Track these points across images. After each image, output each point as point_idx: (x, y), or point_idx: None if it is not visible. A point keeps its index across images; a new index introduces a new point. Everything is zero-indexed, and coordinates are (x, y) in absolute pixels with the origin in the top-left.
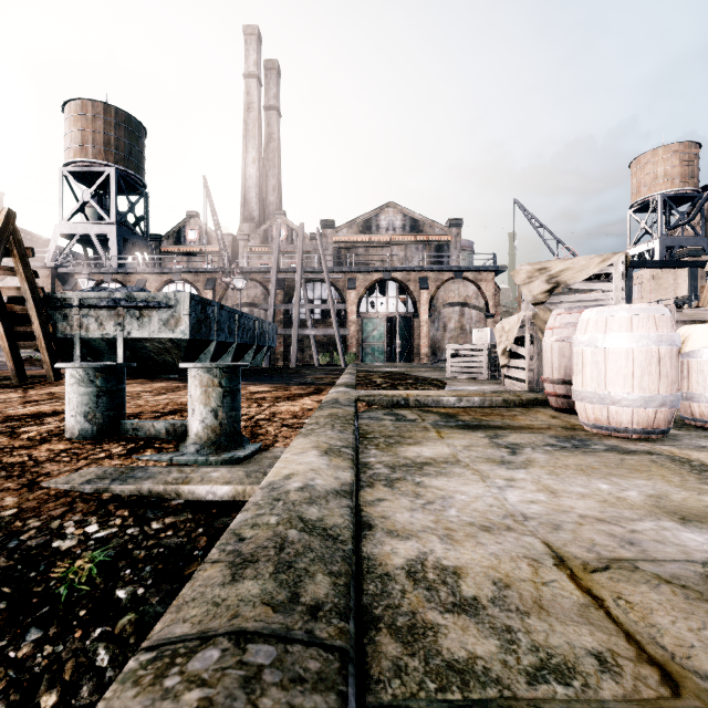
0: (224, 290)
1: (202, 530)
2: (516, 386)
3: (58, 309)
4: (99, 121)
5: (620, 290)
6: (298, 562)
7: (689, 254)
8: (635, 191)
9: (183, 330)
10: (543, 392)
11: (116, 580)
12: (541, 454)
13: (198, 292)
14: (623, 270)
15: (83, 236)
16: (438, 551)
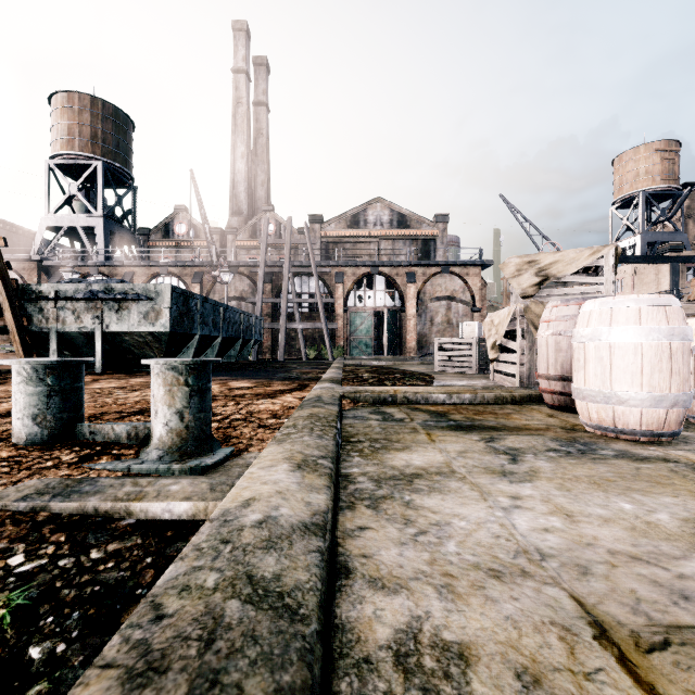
0: (211, 283)
1: (151, 560)
2: (506, 381)
3: (33, 301)
4: (85, 113)
5: (610, 283)
6: (229, 670)
7: (671, 250)
8: (617, 188)
9: (163, 323)
10: (536, 387)
11: (32, 632)
12: (545, 461)
13: (186, 286)
14: (613, 263)
15: (70, 229)
16: (436, 614)
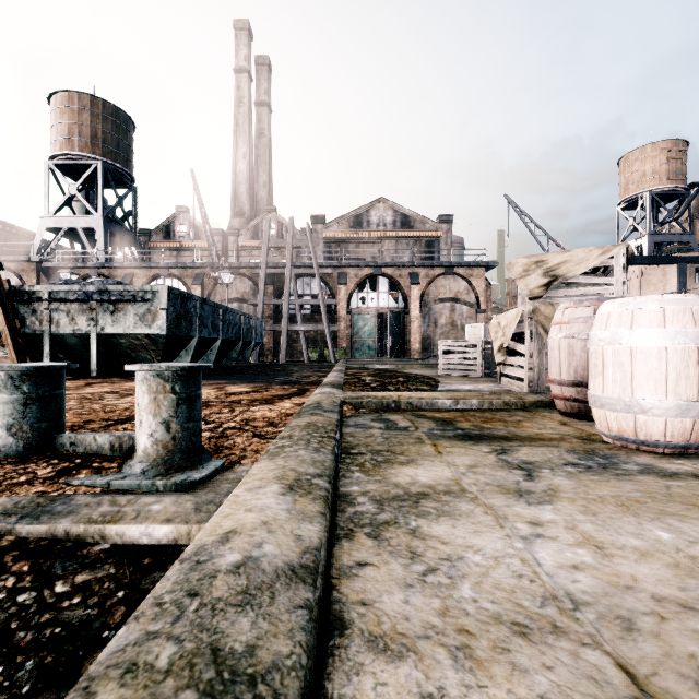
0: (212, 285)
1: (123, 594)
2: (513, 385)
3: (26, 303)
4: (85, 113)
5: (620, 284)
6: None
7: (678, 251)
8: (623, 189)
9: (160, 325)
10: (546, 393)
11: None
12: (564, 478)
13: (186, 287)
14: (624, 263)
15: (70, 230)
16: (452, 692)
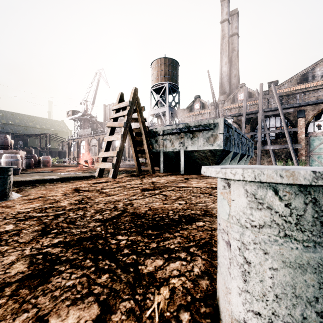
0: None
1: None
2: None
3: (153, 137)
4: (162, 66)
5: None
6: None
7: None
8: None
9: (218, 143)
10: None
11: None
12: None
13: None
14: None
15: (157, 114)
16: None
